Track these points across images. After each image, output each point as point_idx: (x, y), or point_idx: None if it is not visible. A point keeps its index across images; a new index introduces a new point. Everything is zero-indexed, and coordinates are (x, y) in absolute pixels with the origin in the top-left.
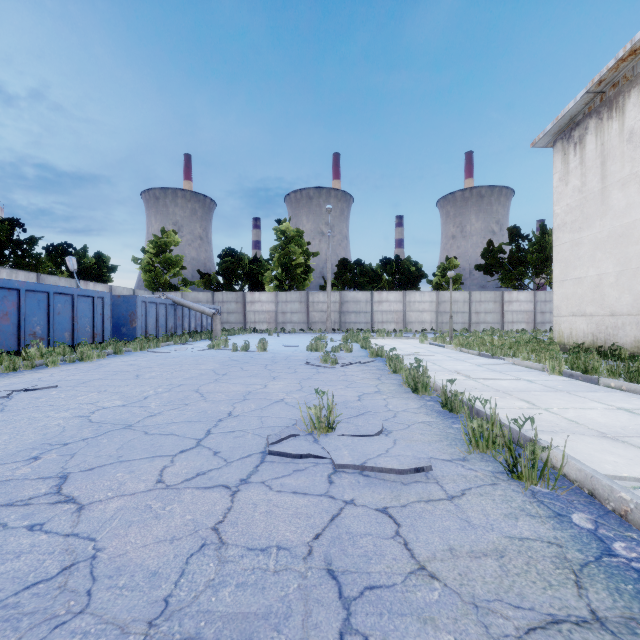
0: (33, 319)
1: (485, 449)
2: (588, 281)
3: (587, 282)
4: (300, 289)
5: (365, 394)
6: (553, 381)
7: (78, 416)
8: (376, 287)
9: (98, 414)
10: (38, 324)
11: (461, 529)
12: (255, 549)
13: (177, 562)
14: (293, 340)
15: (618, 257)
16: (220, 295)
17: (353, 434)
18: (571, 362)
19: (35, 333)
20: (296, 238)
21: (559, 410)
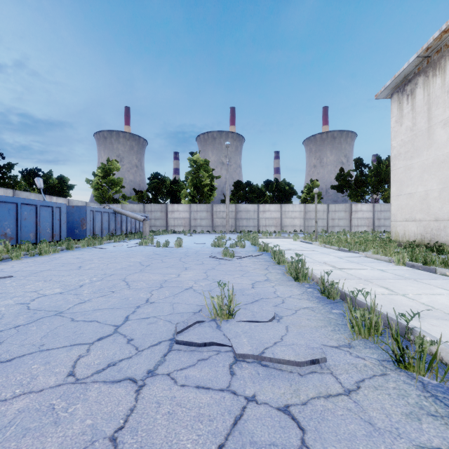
0: (4, 223)
1: (367, 336)
2: (417, 195)
3: (417, 196)
4: (207, 202)
5: (257, 282)
6: (400, 270)
7: (19, 303)
8: (261, 201)
9: (37, 301)
10: (8, 227)
11: (368, 436)
12: None
13: None
14: (202, 239)
15: (441, 178)
16: (149, 206)
17: (250, 320)
18: (411, 255)
19: (6, 234)
20: (204, 166)
21: (414, 296)
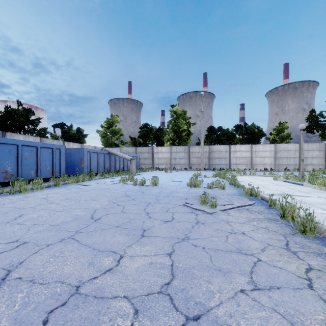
0: (5, 162)
1: None
2: None
3: None
4: (184, 145)
5: None
6: None
7: None
8: (231, 142)
9: None
10: (9, 165)
11: None
12: None
13: None
14: (179, 176)
15: None
16: (139, 149)
17: None
18: None
19: (7, 171)
20: (182, 115)
21: None
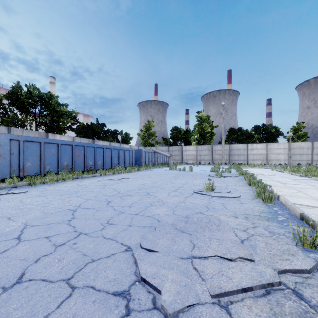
0: (114, 158)
1: (261, 197)
2: None
3: None
4: (208, 144)
5: (229, 185)
6: None
7: (141, 184)
8: (250, 141)
9: (146, 184)
10: (115, 160)
11: (239, 206)
12: (191, 203)
13: (177, 203)
14: (204, 168)
15: None
16: (171, 148)
17: (219, 192)
18: None
19: (115, 163)
20: (206, 119)
21: (310, 194)
